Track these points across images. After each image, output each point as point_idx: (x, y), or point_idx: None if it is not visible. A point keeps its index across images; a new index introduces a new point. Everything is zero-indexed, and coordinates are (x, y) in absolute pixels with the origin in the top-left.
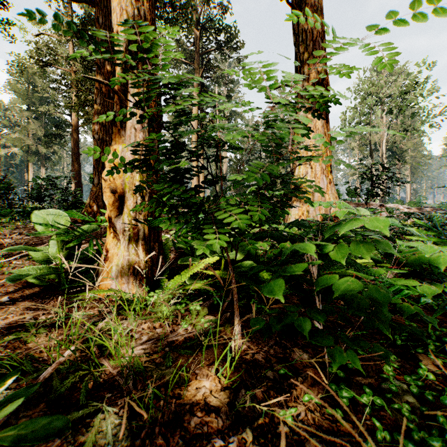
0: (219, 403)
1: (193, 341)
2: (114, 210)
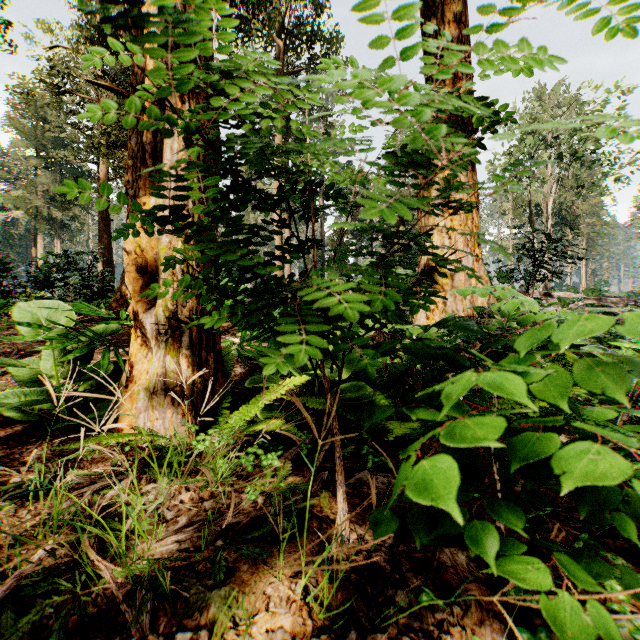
0: None
1: (265, 529)
2: (143, 301)
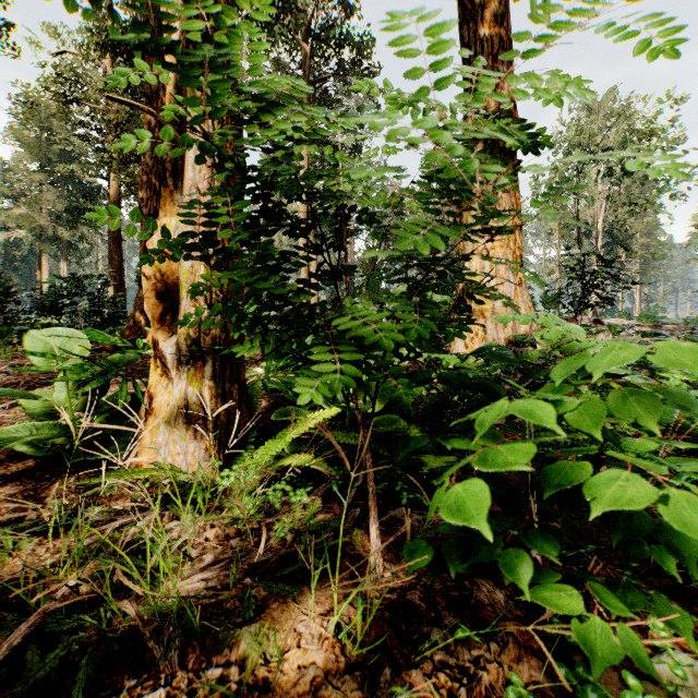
0: None
1: (295, 566)
2: (163, 329)
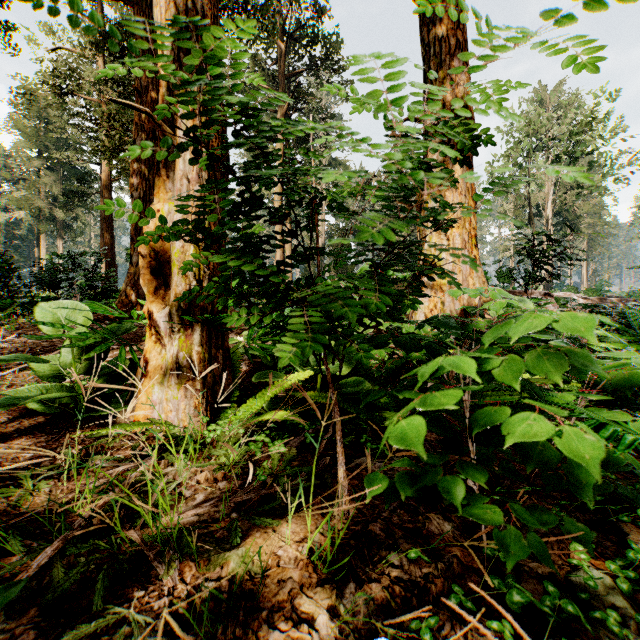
0: (315, 606)
1: (274, 503)
2: (157, 301)
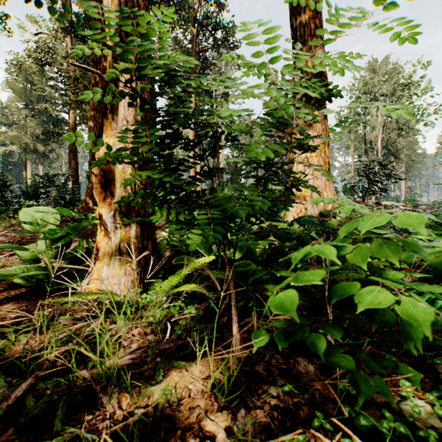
0: (215, 427)
1: (187, 351)
2: (105, 207)
